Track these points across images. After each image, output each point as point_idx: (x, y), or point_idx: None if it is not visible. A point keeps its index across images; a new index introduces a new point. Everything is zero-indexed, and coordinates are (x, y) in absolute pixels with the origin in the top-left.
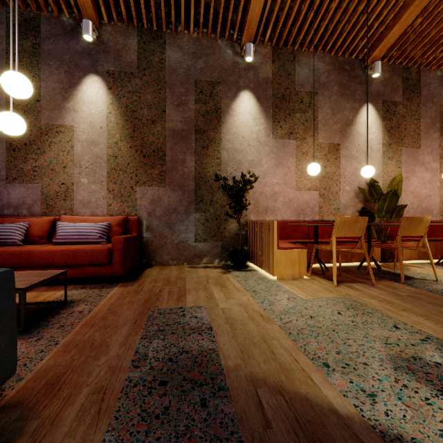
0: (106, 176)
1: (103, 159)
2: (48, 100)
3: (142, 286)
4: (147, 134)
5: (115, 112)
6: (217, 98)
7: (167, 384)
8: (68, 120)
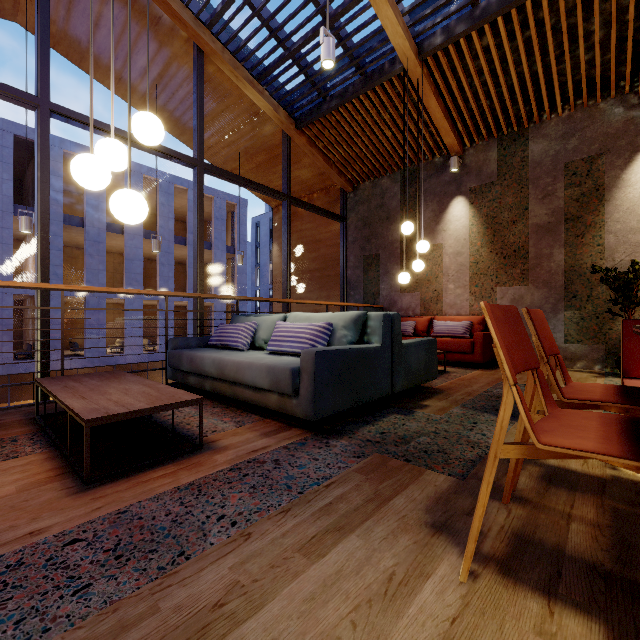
0: (468, 281)
1: (466, 266)
2: (425, 228)
3: (498, 373)
4: (507, 236)
5: (476, 223)
6: (597, 174)
7: (499, 397)
8: (439, 240)
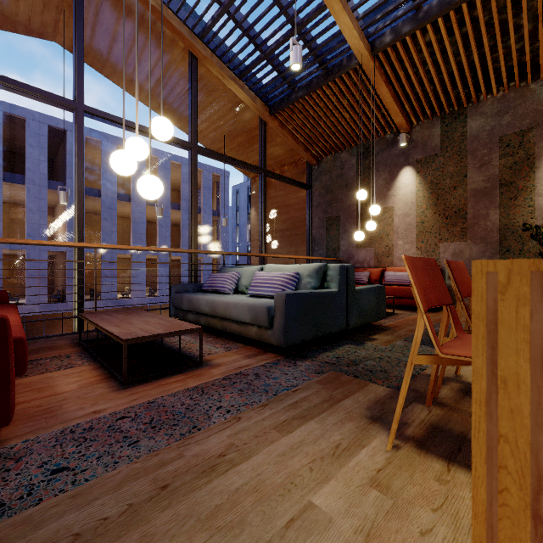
0: (415, 238)
1: (413, 226)
2: (378, 193)
3: (439, 315)
4: (449, 199)
5: (422, 189)
6: (528, 145)
7: (437, 334)
8: (390, 203)
